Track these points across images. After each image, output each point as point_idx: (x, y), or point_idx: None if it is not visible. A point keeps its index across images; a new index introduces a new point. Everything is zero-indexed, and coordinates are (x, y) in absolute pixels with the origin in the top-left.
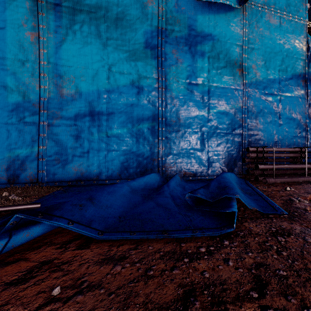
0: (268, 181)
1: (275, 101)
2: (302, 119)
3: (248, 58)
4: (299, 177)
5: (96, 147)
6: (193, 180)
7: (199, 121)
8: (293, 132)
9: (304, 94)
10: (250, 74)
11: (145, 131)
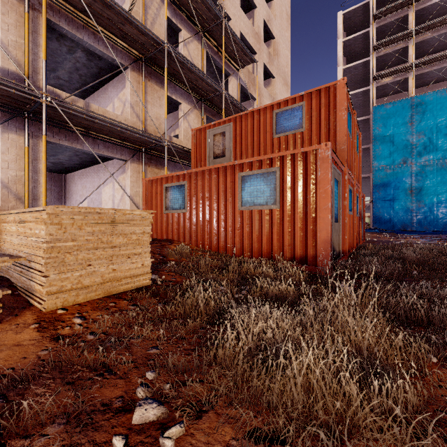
0: None
1: None
2: None
3: None
4: None
5: (431, 221)
6: None
7: None
8: None
9: None
10: None
11: None
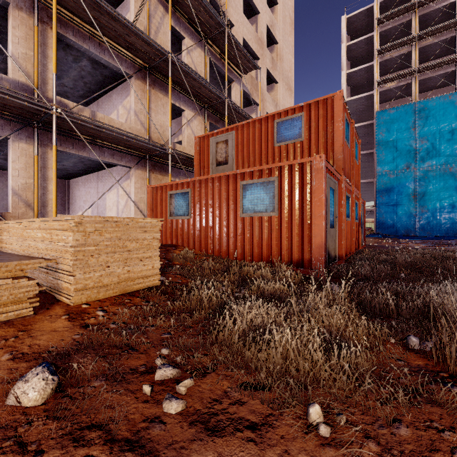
0: None
1: None
2: None
3: None
4: None
5: (434, 226)
6: None
7: None
8: None
9: None
10: None
11: (456, 221)
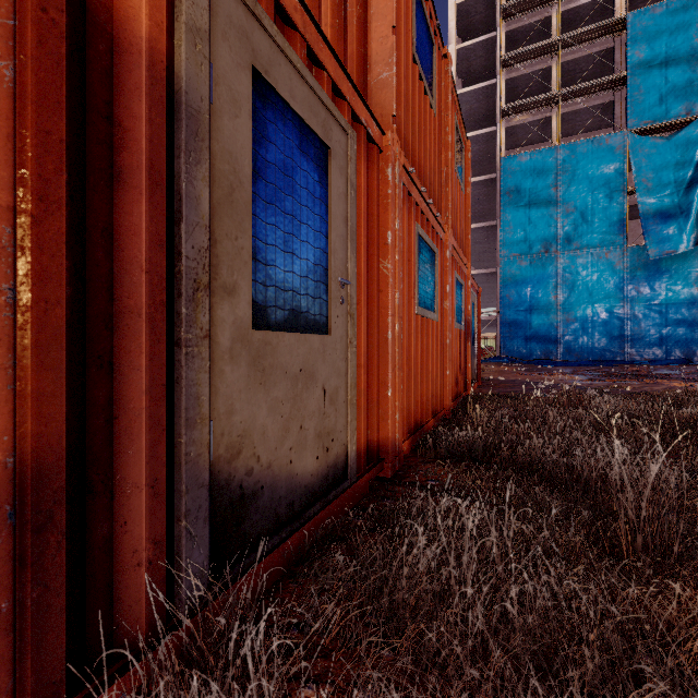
0: None
1: None
2: None
3: None
4: None
5: (585, 345)
6: None
7: (658, 327)
8: None
9: None
10: None
11: (615, 336)
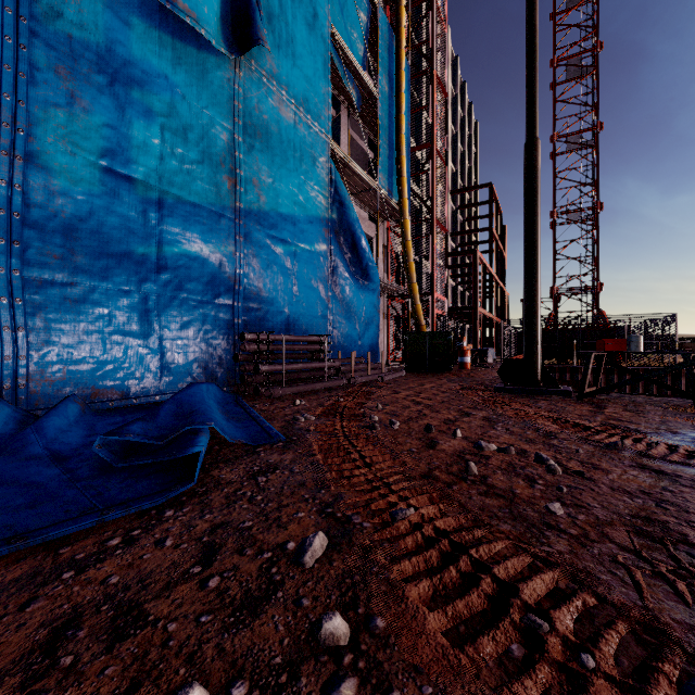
0: (274, 393)
1: (289, 255)
2: (324, 291)
3: (244, 162)
4: (317, 383)
5: None
6: (121, 408)
7: (139, 268)
8: (314, 311)
9: (327, 251)
10: (249, 194)
11: None
